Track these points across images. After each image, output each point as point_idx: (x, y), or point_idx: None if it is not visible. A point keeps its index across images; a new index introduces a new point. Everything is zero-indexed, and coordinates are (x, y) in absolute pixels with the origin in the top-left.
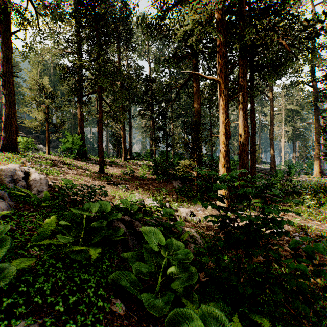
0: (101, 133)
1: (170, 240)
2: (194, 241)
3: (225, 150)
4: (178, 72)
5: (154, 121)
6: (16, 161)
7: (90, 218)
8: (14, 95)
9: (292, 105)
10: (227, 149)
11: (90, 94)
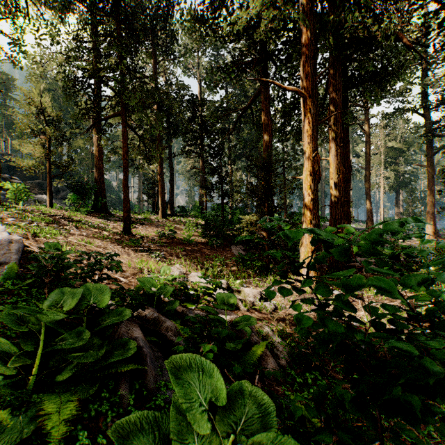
0: (127, 175)
1: (234, 384)
2: (270, 349)
3: (311, 198)
4: (238, 94)
5: (204, 161)
6: None
7: (65, 322)
8: None
9: (395, 142)
10: (315, 198)
11: (109, 118)
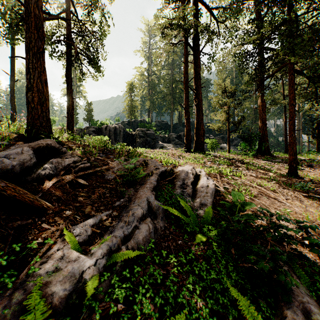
0: (292, 120)
1: None
2: None
3: None
4: None
5: None
6: (199, 160)
7: None
8: (201, 103)
9: None
10: None
11: (274, 73)
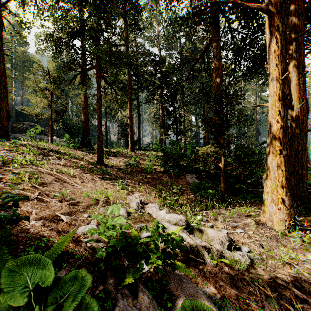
0: (100, 116)
1: None
2: None
3: (281, 126)
4: (189, 56)
5: (163, 107)
6: None
7: None
8: (5, 75)
9: None
10: (285, 125)
11: (87, 70)
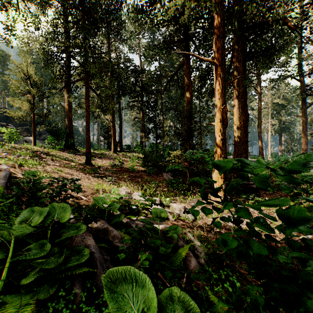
0: (88, 122)
1: (166, 290)
2: (192, 250)
3: (221, 139)
4: (168, 65)
5: (144, 113)
6: None
7: (32, 233)
8: None
9: (278, 99)
10: (223, 138)
11: (76, 81)
